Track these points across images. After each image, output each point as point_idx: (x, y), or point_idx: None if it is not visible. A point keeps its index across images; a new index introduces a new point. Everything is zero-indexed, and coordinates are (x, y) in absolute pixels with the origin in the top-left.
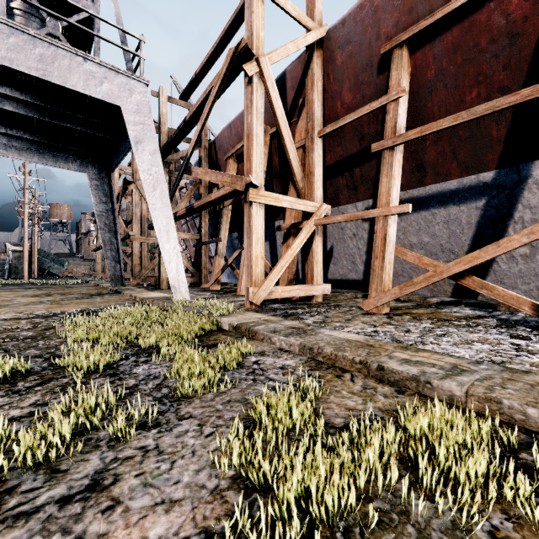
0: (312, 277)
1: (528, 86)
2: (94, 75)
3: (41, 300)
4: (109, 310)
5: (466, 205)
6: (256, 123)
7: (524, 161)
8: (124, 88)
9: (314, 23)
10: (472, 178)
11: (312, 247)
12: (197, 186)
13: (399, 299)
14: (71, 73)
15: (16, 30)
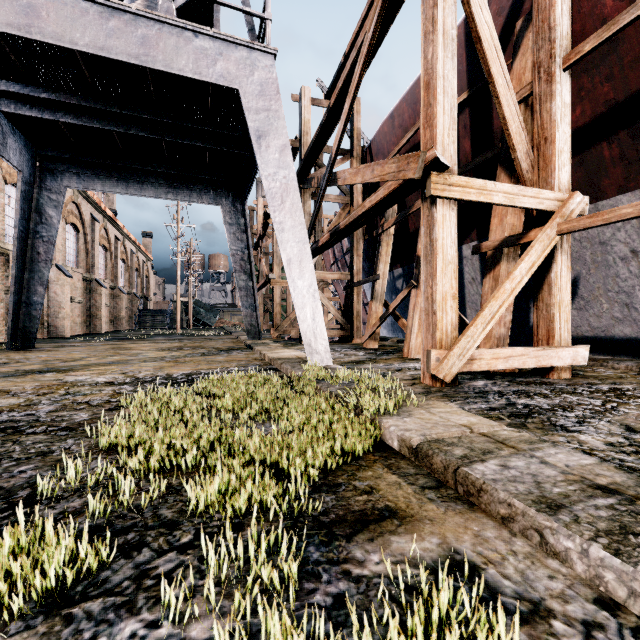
0: (550, 332)
1: None
2: (206, 52)
3: (166, 355)
4: (220, 375)
5: None
6: (442, 56)
7: None
8: (243, 65)
9: None
10: None
11: (550, 276)
12: (347, 209)
13: None
14: (178, 55)
15: (116, 11)
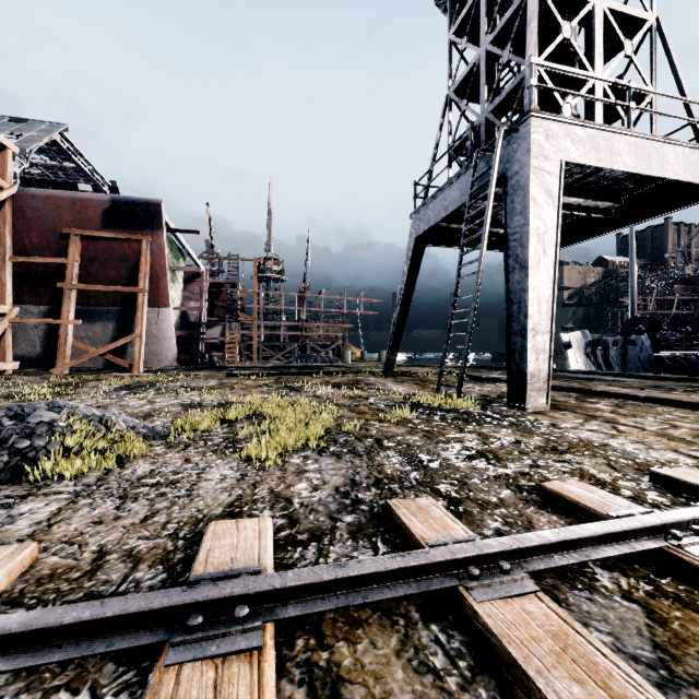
0: (5, 357)
1: (133, 279)
2: None
3: None
4: None
5: (112, 320)
6: None
7: (134, 307)
8: None
9: (8, 183)
10: (114, 308)
11: (5, 336)
12: None
13: (74, 370)
14: None
15: None
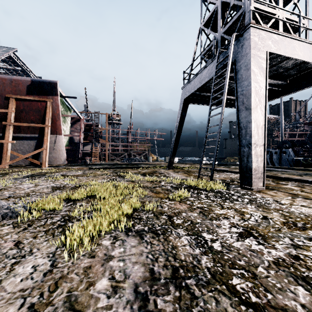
0: None
1: (43, 120)
2: None
3: None
4: None
5: (33, 141)
6: None
7: (44, 134)
8: None
9: None
10: (33, 135)
11: None
12: None
13: (13, 165)
14: None
15: None
